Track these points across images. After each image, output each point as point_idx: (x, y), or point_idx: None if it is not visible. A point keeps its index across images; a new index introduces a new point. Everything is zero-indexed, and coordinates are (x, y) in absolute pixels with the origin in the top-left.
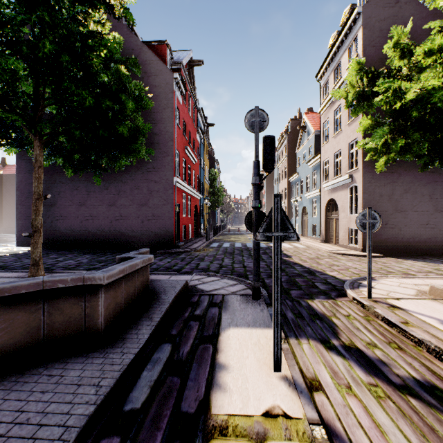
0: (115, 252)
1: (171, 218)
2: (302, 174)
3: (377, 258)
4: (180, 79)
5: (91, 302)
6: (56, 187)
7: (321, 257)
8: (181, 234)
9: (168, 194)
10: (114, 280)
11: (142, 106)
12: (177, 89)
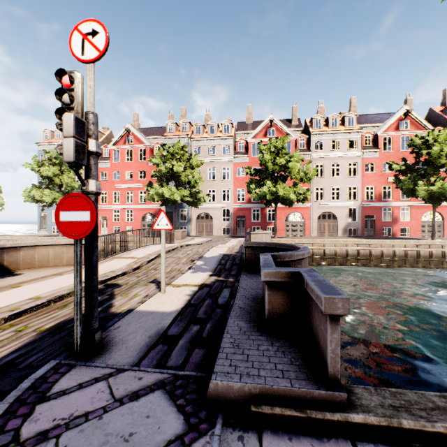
0: None
1: None
2: None
3: None
4: None
5: None
6: None
7: None
8: None
9: None
10: None
11: None
12: None
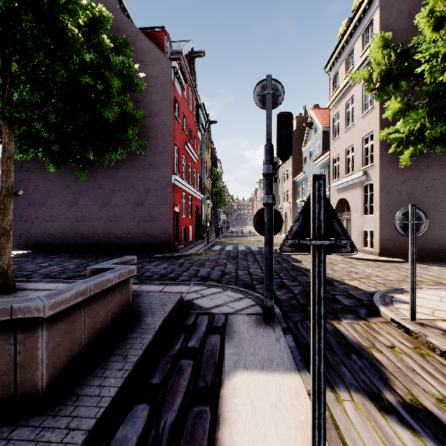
0: (108, 257)
1: (169, 219)
2: (309, 173)
3: (397, 263)
4: (179, 68)
5: (25, 345)
6: (45, 186)
7: (334, 262)
8: (180, 236)
9: (166, 193)
10: (67, 308)
11: (132, 88)
12: (176, 80)
